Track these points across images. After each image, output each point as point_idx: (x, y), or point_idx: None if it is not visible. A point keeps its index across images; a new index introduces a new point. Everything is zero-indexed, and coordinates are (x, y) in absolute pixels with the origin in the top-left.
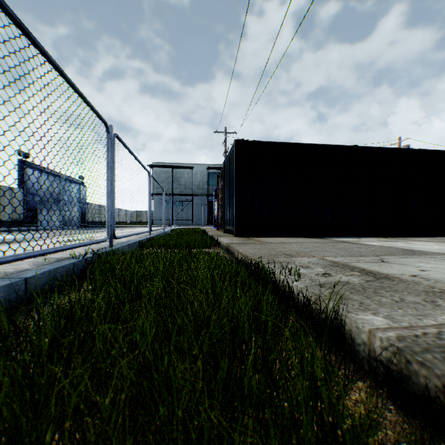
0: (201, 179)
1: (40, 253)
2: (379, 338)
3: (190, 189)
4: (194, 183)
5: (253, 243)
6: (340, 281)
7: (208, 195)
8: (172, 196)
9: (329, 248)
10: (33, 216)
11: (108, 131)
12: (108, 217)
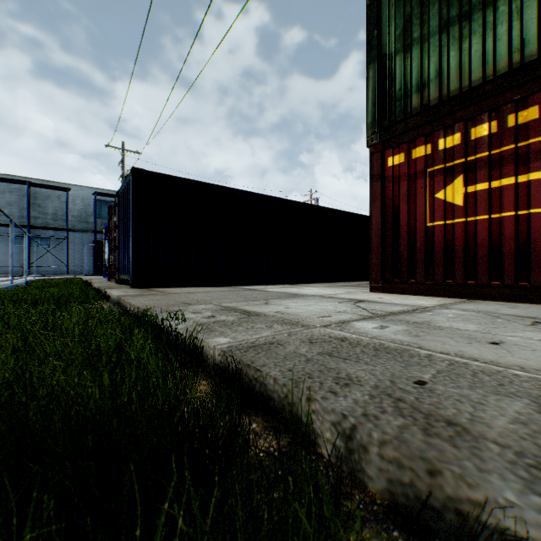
0: (85, 208)
1: None
2: (217, 349)
3: (64, 221)
4: (72, 212)
5: (153, 295)
6: (218, 321)
7: (97, 231)
8: (30, 229)
9: (232, 296)
10: None
11: None
12: None
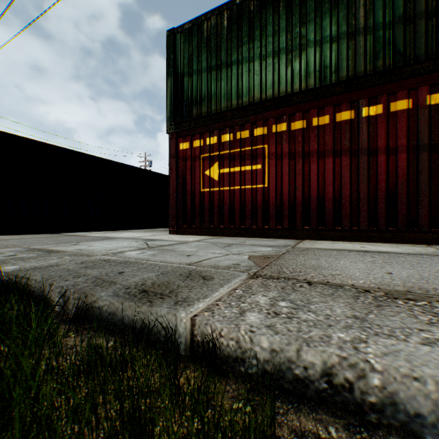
0: None
1: None
2: (4, 273)
3: None
4: None
5: None
6: (18, 257)
7: None
8: None
9: (48, 240)
10: None
11: None
12: None
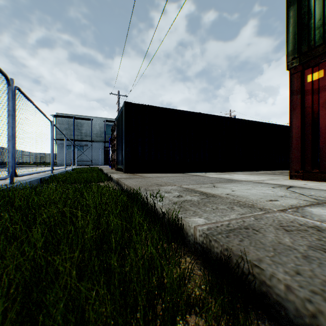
0: (100, 129)
1: None
2: (198, 230)
3: (90, 136)
4: (93, 132)
5: (137, 178)
6: (186, 200)
7: (105, 141)
8: (74, 141)
9: (186, 180)
10: None
11: (9, 83)
12: (9, 158)
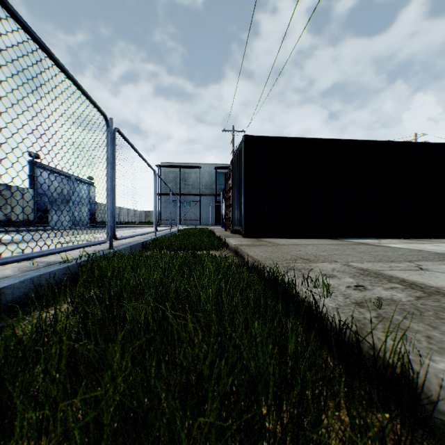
0: (209, 179)
1: (21, 258)
2: None
3: (197, 189)
4: (202, 183)
5: (264, 245)
6: (382, 298)
7: (216, 194)
8: (180, 196)
9: (350, 251)
10: (43, 216)
11: (107, 125)
12: (108, 217)
